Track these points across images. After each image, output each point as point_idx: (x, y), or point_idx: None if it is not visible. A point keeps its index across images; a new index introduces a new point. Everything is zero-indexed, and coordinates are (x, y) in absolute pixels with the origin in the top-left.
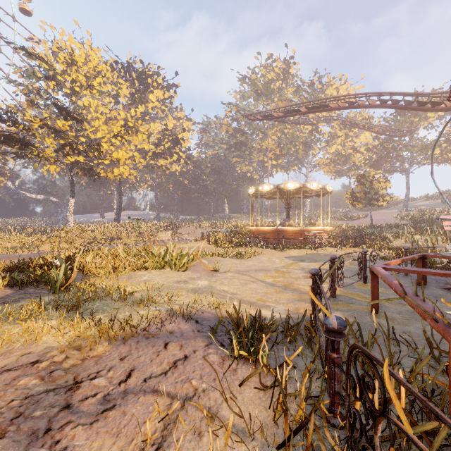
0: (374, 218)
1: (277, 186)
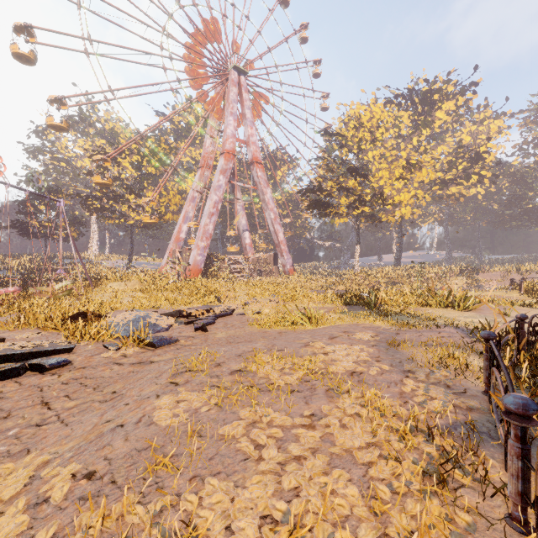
0: None
1: None
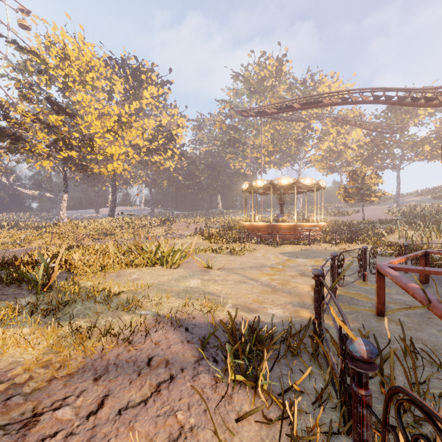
0: (366, 213)
1: (271, 181)
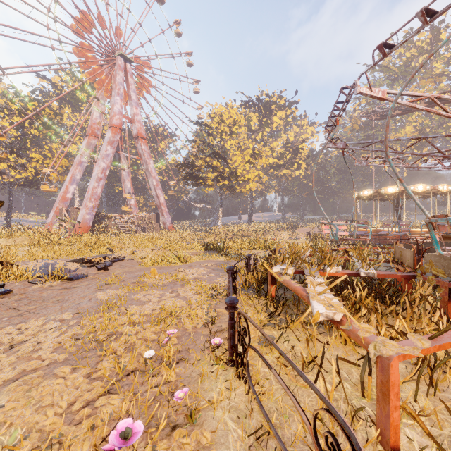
0: None
1: (377, 191)
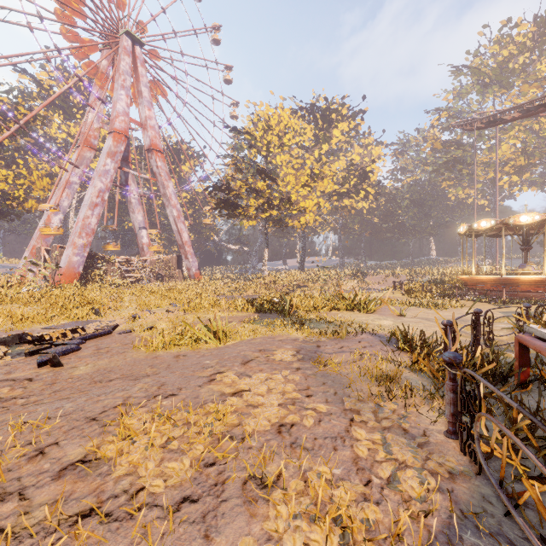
0: None
1: (502, 221)
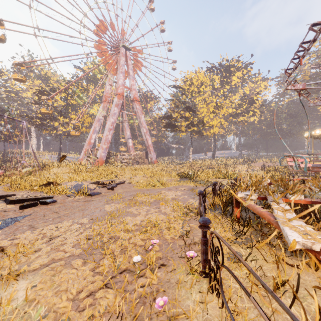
0: None
1: None
